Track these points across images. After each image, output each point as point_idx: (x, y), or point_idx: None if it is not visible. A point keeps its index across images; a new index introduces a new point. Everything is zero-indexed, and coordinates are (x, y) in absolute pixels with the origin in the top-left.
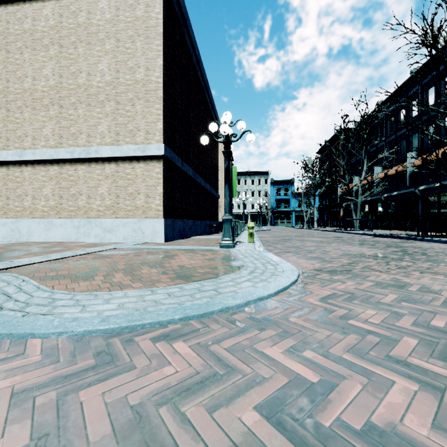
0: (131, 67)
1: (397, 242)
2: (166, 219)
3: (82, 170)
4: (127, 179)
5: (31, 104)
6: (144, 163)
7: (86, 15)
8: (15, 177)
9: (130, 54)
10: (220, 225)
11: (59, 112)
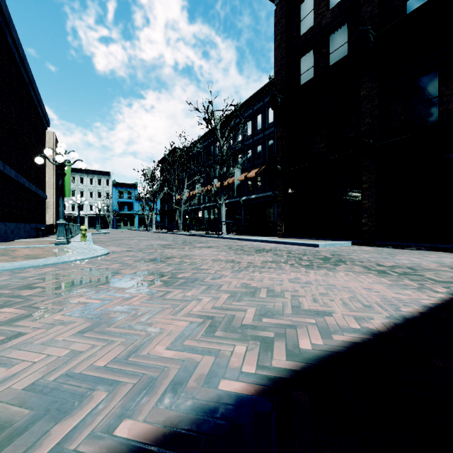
0: None
1: (193, 238)
2: None
3: None
4: None
5: None
6: None
7: None
8: None
9: None
10: (49, 229)
11: None
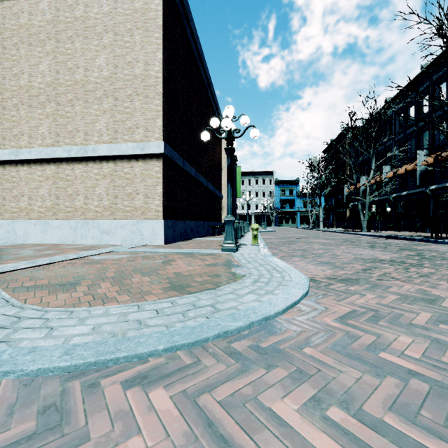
0: (130, 61)
1: (410, 244)
2: (166, 220)
3: (79, 170)
4: (125, 178)
5: (27, 101)
6: (143, 161)
7: (84, 8)
8: (11, 177)
9: (128, 48)
10: (223, 226)
11: (55, 109)
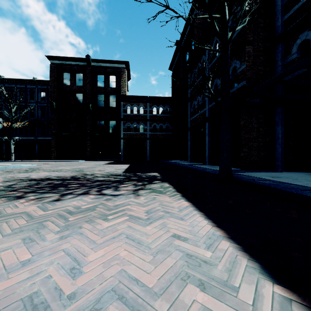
0: None
1: None
2: None
3: None
4: None
5: None
6: None
7: None
8: None
9: None
10: None
11: None
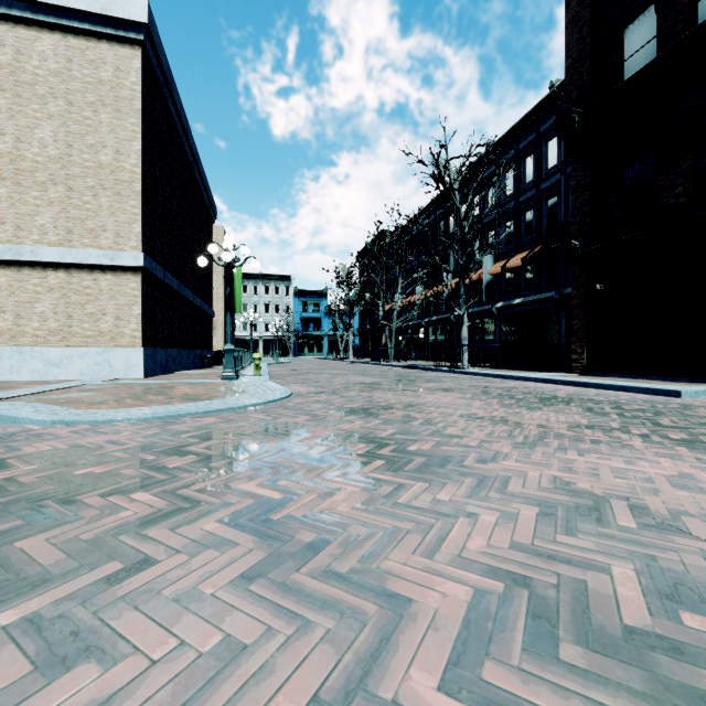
0: (92, 144)
1: (413, 372)
2: (146, 349)
3: (5, 277)
4: (85, 294)
5: None
6: (114, 274)
7: (14, 54)
8: None
9: (90, 127)
10: (216, 356)
11: None
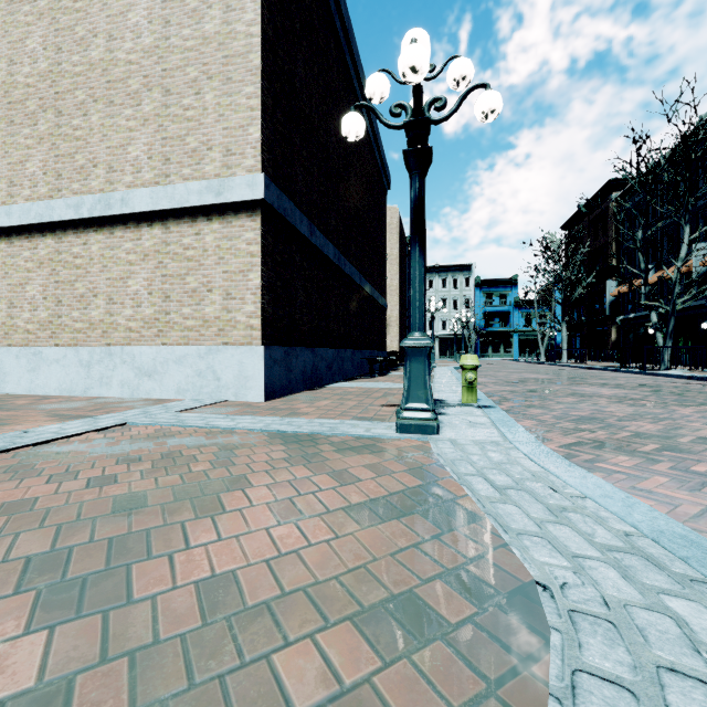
0: (194, 9)
1: None
2: (269, 348)
3: (97, 244)
4: (185, 258)
5: (5, 114)
6: (222, 220)
7: None
8: None
9: None
10: (389, 359)
11: (54, 124)
